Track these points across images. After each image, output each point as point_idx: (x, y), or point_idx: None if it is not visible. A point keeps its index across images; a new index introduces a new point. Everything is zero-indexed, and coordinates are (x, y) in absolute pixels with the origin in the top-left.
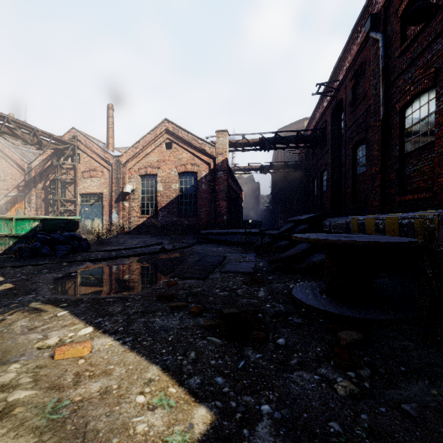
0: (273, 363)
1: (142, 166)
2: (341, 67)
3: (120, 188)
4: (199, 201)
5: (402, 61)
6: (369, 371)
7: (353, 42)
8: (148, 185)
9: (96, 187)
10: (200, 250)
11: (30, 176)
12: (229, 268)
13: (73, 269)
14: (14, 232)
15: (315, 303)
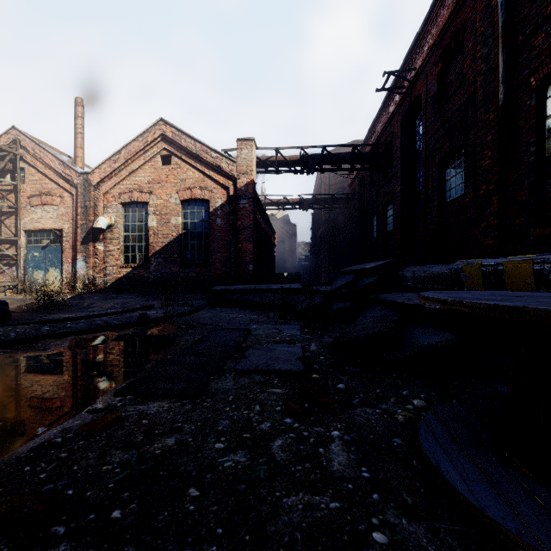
0: None
1: (126, 189)
2: (419, 49)
3: (89, 222)
4: (213, 242)
5: (543, 4)
6: None
7: (441, 4)
8: (134, 218)
9: (51, 220)
10: (207, 319)
11: None
12: (254, 362)
13: None
14: None
15: (545, 534)
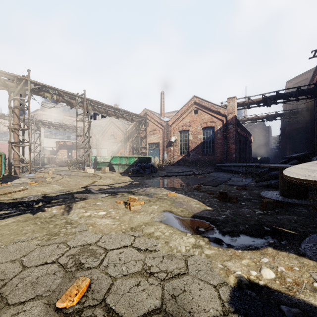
0: (236, 206)
1: (180, 125)
2: None
3: (168, 139)
4: (216, 145)
5: None
6: (273, 212)
7: None
8: (184, 136)
9: (156, 139)
10: (215, 175)
11: (126, 135)
12: (230, 183)
13: (155, 179)
14: (128, 163)
15: (269, 196)
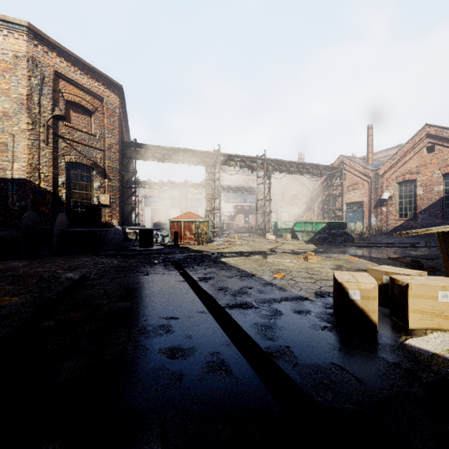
0: None
1: (400, 174)
2: None
3: (377, 196)
4: None
5: None
6: None
7: None
8: (406, 190)
9: (357, 197)
10: None
11: (313, 194)
12: None
13: (346, 248)
14: (313, 230)
15: None
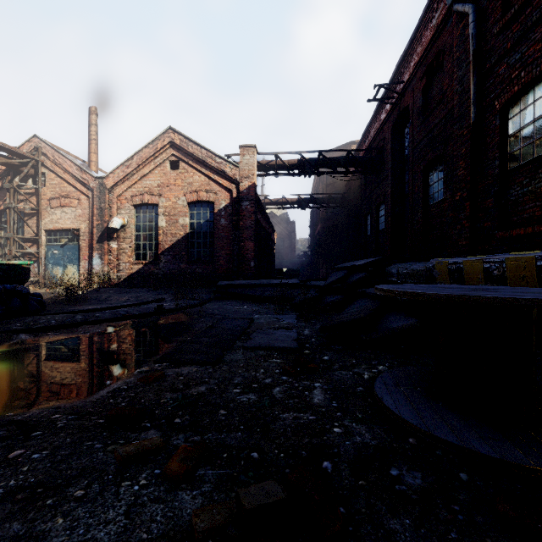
0: None
1: (137, 192)
2: (407, 64)
3: (104, 223)
4: (217, 241)
5: (505, 39)
6: None
7: (425, 26)
8: (145, 218)
9: (70, 220)
10: (215, 310)
11: None
12: (258, 341)
13: None
14: None
15: (433, 425)
